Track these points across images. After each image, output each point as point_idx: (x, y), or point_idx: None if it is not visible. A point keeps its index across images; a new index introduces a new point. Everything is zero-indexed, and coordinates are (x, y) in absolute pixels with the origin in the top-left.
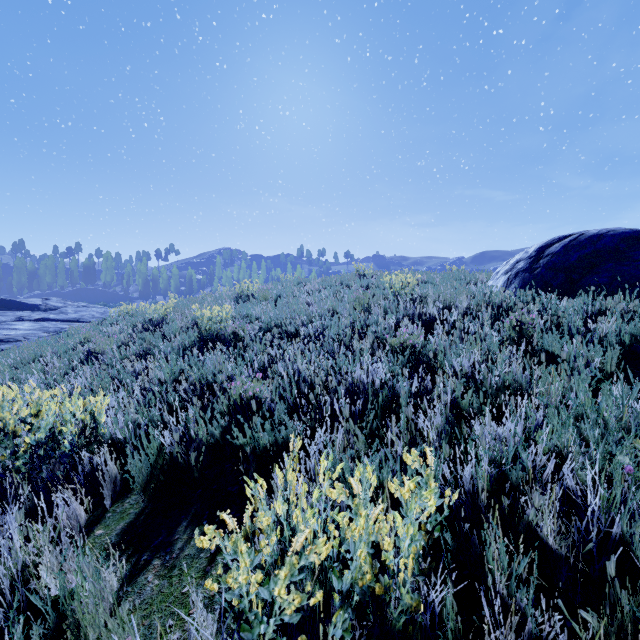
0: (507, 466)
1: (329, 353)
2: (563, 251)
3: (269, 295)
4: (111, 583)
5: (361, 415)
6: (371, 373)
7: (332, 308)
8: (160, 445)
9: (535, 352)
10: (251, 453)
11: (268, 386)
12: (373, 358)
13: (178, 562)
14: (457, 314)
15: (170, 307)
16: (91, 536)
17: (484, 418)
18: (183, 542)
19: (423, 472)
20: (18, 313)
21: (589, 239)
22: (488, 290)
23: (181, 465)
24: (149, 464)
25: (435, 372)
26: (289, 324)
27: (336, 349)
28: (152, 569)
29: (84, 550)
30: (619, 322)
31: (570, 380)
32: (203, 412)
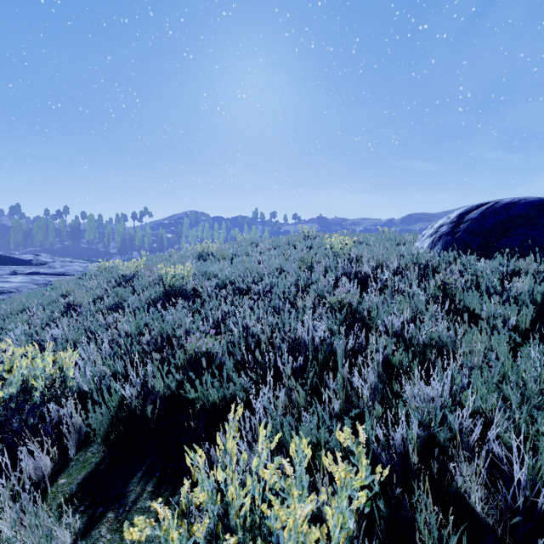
0: (435, 427)
1: (275, 309)
2: (481, 217)
3: (226, 254)
4: (64, 540)
5: (302, 368)
6: (311, 331)
7: (280, 266)
8: (121, 397)
9: (458, 310)
10: (201, 408)
11: (221, 339)
12: (314, 315)
13: (130, 515)
14: (388, 273)
15: (140, 264)
16: (54, 485)
17: (413, 374)
18: (136, 494)
19: (355, 448)
20: (13, 267)
21: (503, 207)
22: (415, 250)
23: (139, 417)
24: (110, 416)
25: (369, 328)
26: (242, 282)
27: (282, 306)
28: (106, 522)
29: (47, 500)
30: (531, 282)
31: (490, 340)
32: (162, 364)
